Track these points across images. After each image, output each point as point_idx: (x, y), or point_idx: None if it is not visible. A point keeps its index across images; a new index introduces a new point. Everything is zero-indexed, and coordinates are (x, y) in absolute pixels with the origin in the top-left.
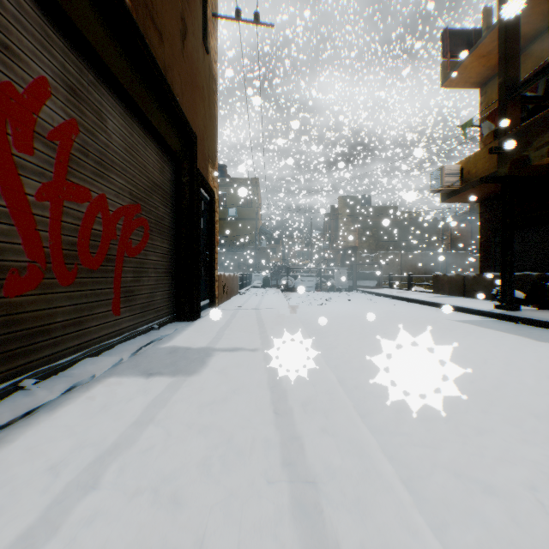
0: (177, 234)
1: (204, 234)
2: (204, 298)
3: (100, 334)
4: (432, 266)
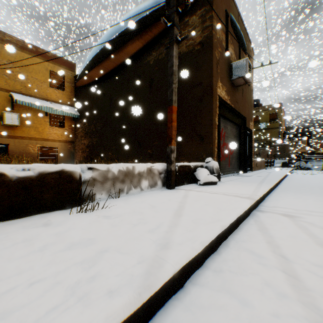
0: (239, 147)
1: (248, 145)
2: (248, 167)
3: (227, 170)
4: None
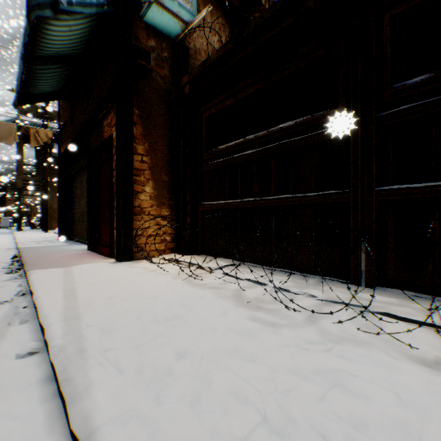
0: None
1: None
2: None
3: None
4: None
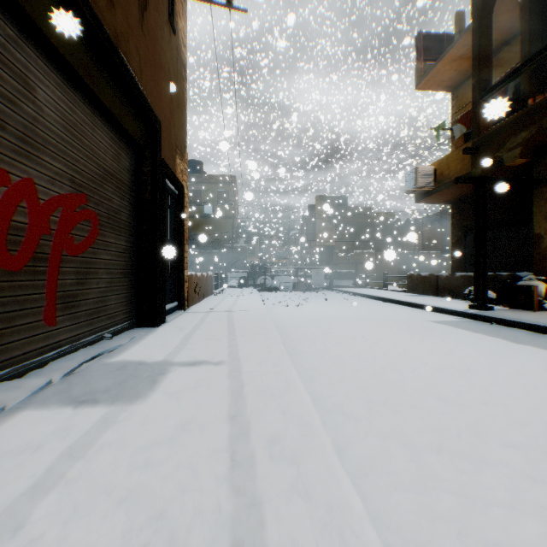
0: (137, 230)
1: (171, 231)
2: (171, 300)
3: (26, 351)
4: (406, 265)
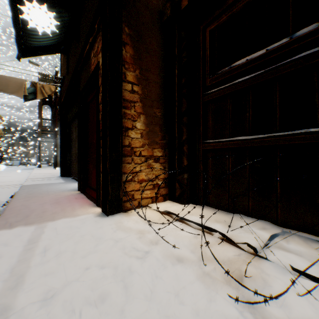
0: None
1: None
2: None
3: None
4: None
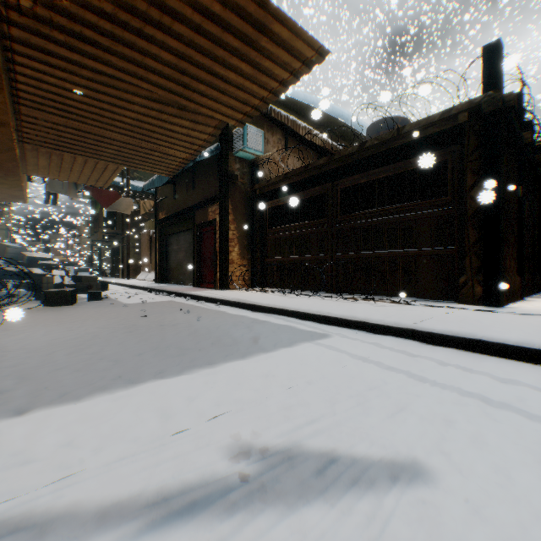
0: None
1: None
2: None
3: None
4: None
